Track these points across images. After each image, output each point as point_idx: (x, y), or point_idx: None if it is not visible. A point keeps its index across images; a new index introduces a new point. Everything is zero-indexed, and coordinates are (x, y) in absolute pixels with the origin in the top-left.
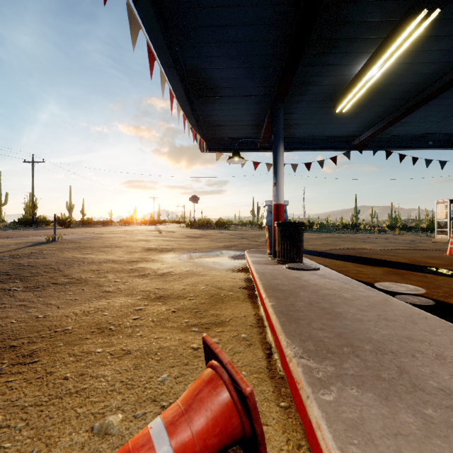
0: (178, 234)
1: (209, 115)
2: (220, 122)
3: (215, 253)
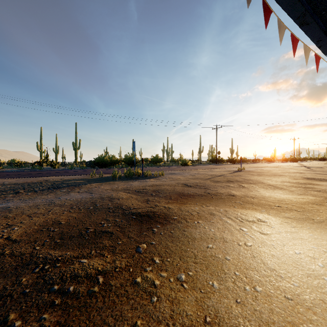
0: None
1: None
2: None
3: None
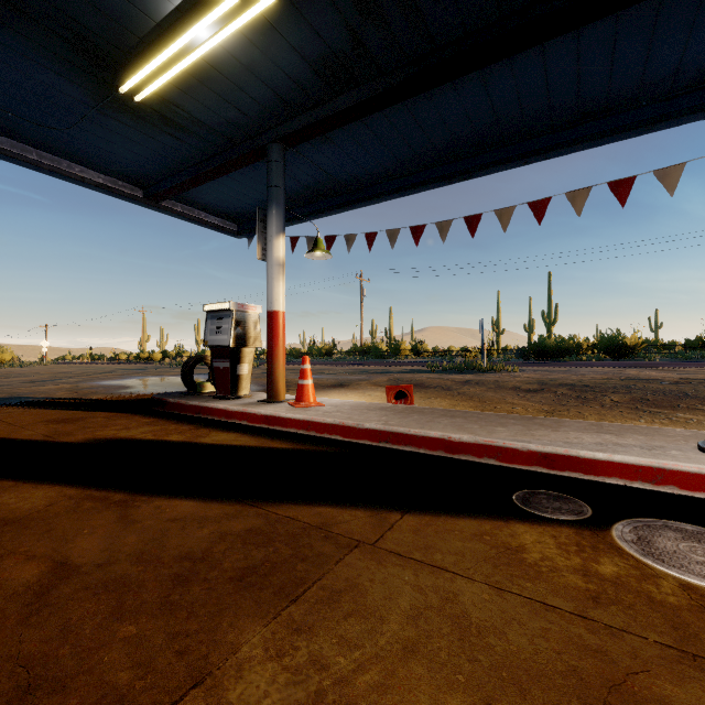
0: None
1: None
2: None
3: None
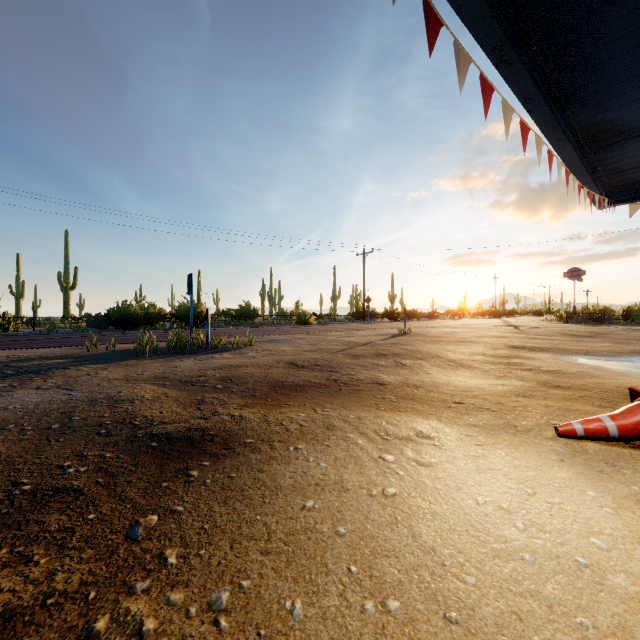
0: (548, 331)
1: (616, 160)
2: (637, 163)
3: (626, 359)
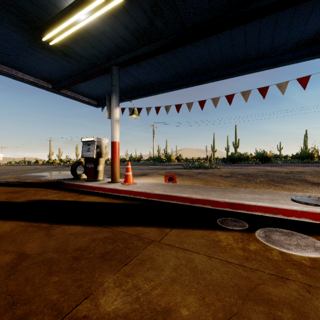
0: None
1: None
2: None
3: None
